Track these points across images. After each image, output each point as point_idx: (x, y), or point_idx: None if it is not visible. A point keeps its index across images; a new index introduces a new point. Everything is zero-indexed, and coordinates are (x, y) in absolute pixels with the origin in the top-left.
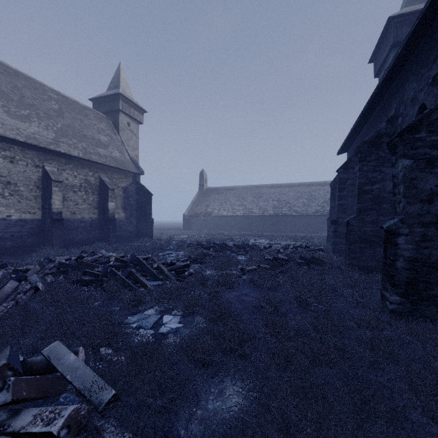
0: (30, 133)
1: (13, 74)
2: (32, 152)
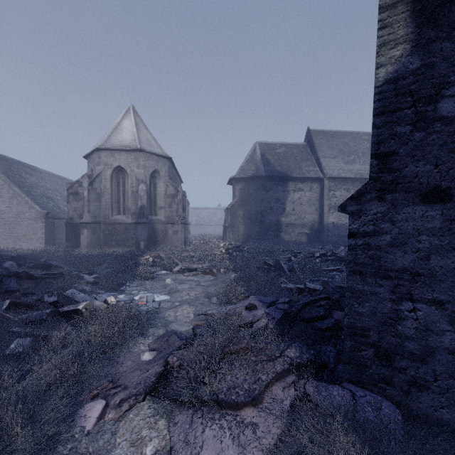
0: (355, 170)
1: (343, 136)
2: (357, 183)
